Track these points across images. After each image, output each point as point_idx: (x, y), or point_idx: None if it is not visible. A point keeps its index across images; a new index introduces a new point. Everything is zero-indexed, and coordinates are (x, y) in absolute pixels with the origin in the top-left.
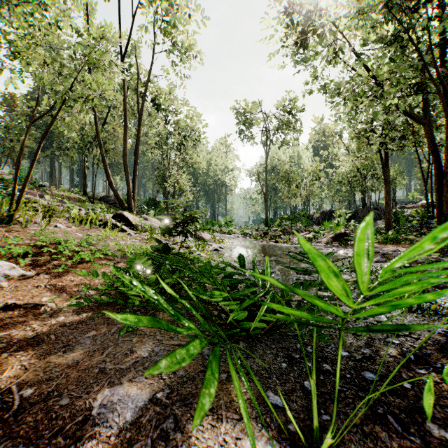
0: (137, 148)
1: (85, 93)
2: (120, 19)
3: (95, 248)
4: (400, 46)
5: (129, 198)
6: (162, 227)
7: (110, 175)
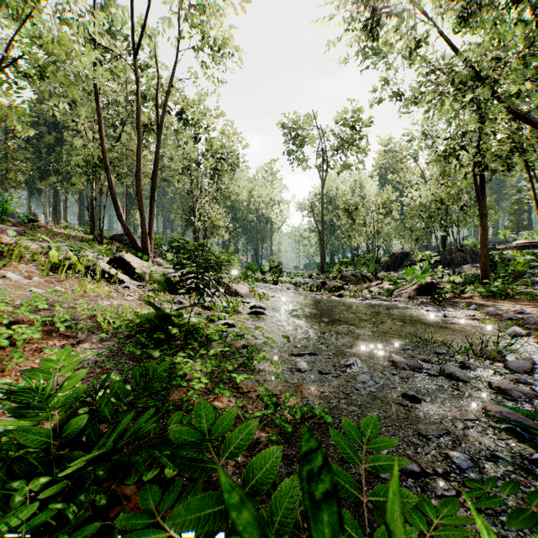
0: (155, 171)
1: (40, 61)
2: (131, 1)
3: (50, 314)
4: (530, 7)
5: (143, 236)
6: (159, 280)
7: (119, 206)
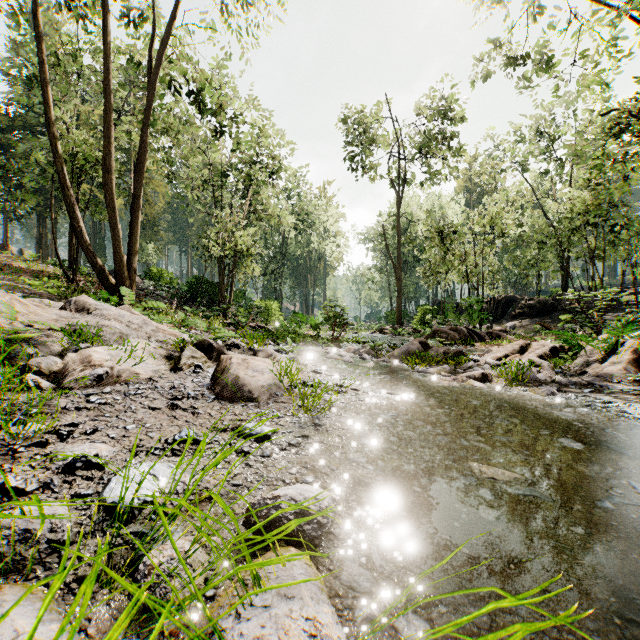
0: (140, 160)
1: None
2: None
3: None
4: None
5: (117, 266)
6: None
7: (77, 216)
